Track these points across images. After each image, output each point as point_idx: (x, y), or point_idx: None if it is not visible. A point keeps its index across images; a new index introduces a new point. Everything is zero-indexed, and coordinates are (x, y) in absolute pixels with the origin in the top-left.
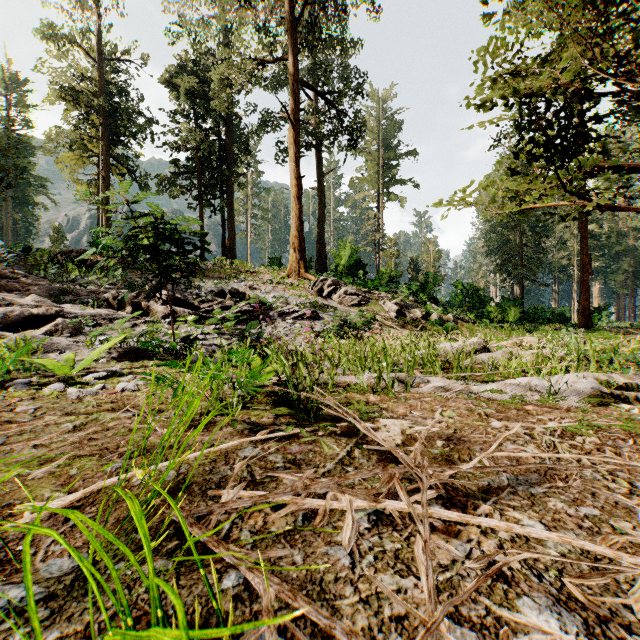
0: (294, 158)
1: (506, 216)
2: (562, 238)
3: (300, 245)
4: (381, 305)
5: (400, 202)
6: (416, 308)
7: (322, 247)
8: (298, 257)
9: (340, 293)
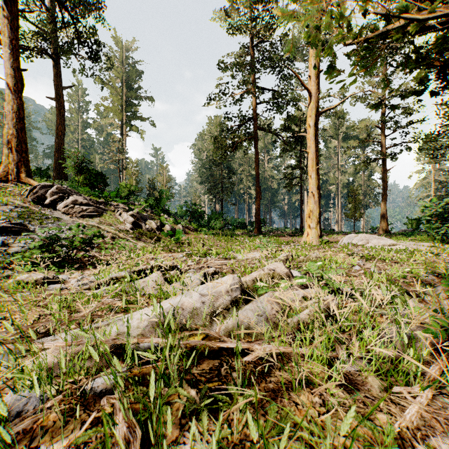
0: (11, 44)
1: (216, 155)
2: (240, 177)
3: (20, 145)
4: (117, 216)
5: (141, 134)
6: (152, 219)
7: (61, 157)
8: (17, 159)
9: (67, 202)
